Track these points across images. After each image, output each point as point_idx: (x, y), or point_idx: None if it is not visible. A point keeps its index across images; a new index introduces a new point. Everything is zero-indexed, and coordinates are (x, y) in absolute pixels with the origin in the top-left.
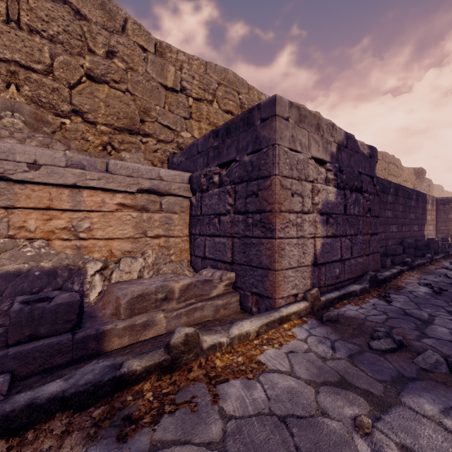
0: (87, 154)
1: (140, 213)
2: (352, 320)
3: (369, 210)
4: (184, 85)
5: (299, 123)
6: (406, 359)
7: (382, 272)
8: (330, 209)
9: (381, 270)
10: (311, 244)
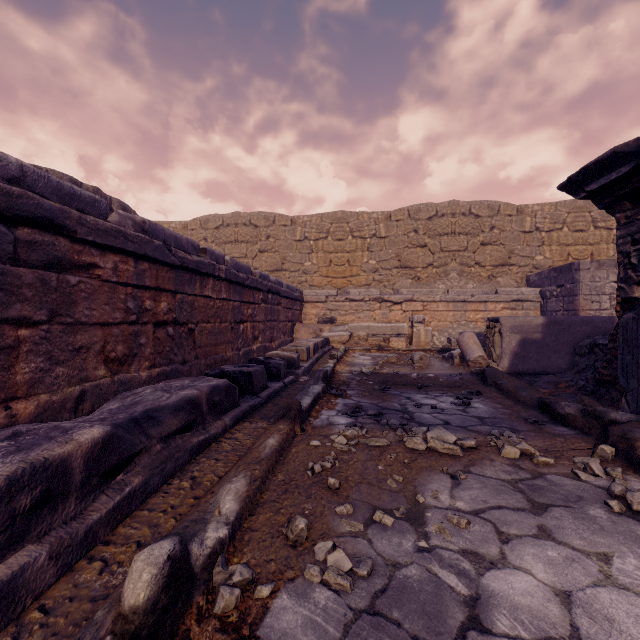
0: (482, 283)
1: (511, 311)
2: None
3: None
4: (538, 227)
5: (598, 268)
6: None
7: None
8: None
9: None
10: None
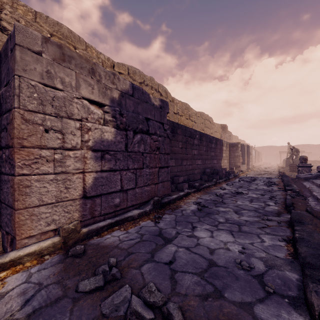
0: None
1: None
2: (101, 250)
3: (158, 148)
4: (4, 25)
5: (61, 61)
6: (98, 301)
7: (173, 195)
8: (107, 146)
9: (174, 193)
10: (80, 179)
